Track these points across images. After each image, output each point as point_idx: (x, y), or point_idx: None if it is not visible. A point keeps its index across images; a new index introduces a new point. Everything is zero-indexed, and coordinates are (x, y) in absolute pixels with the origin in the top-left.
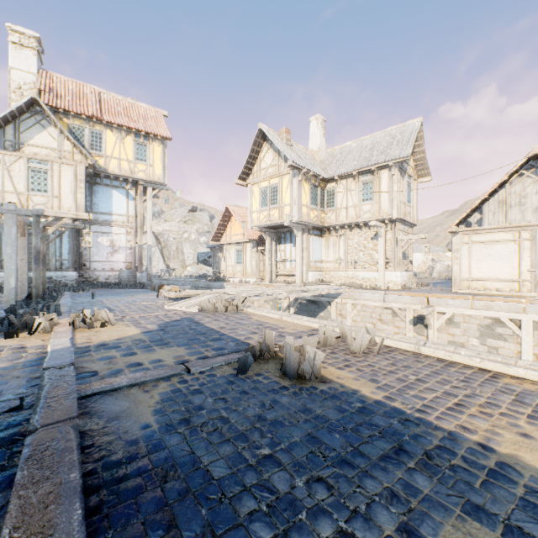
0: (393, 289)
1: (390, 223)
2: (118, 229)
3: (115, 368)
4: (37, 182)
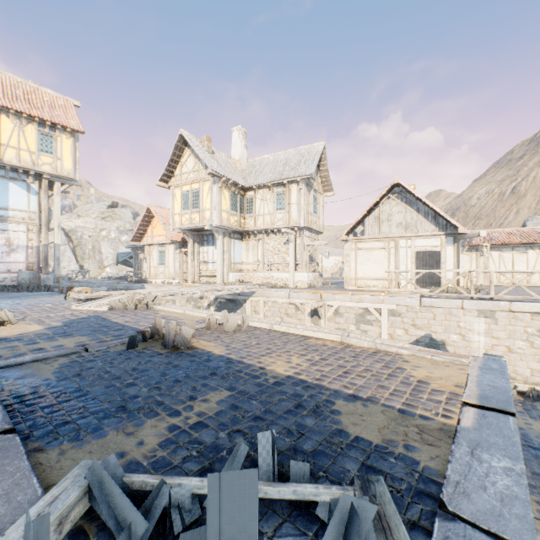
0: (301, 288)
1: (299, 230)
2: (16, 225)
3: (19, 352)
4: None
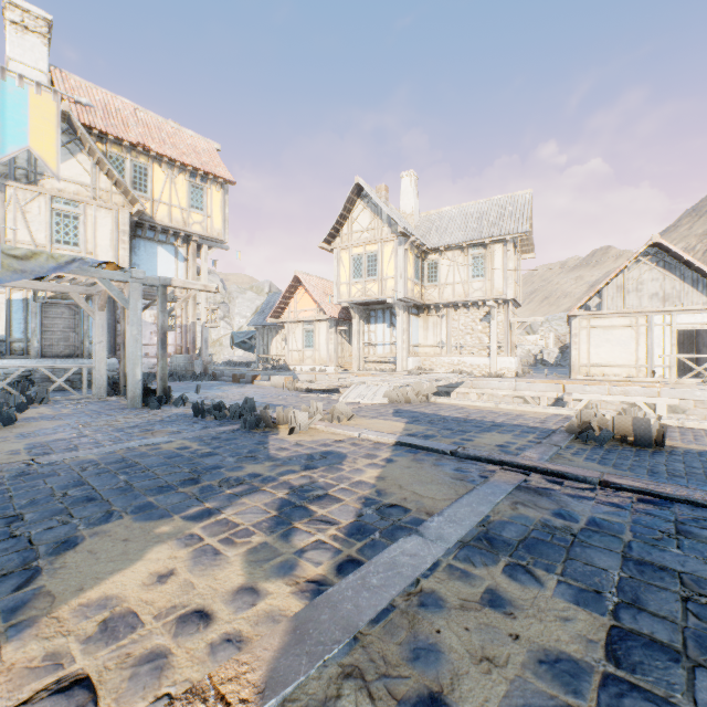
0: (508, 377)
1: (502, 303)
2: None
3: (496, 449)
4: (64, 231)
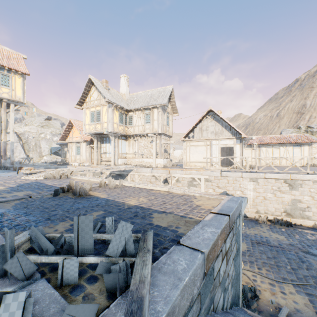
0: (159, 167)
1: (158, 135)
2: None
3: None
4: None
